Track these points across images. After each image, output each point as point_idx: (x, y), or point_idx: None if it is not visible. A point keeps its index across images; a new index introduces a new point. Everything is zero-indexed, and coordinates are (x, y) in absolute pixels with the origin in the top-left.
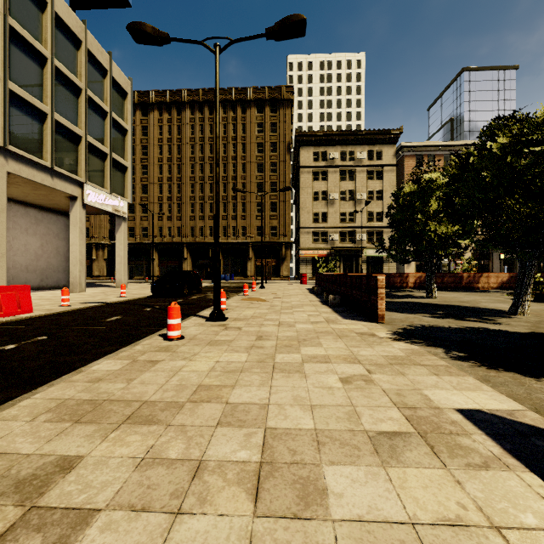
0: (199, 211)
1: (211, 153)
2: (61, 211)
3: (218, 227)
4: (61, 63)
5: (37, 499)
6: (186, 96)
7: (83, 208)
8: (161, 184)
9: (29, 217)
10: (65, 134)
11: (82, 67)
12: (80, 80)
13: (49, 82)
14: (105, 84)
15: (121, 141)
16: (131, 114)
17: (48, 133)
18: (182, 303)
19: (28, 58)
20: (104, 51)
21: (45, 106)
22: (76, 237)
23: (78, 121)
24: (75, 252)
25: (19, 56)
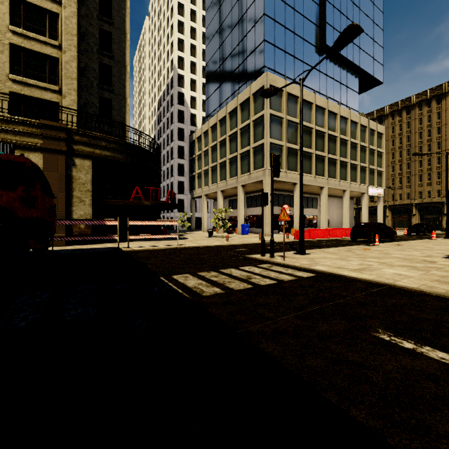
0: (426, 179)
1: (438, 134)
2: (351, 197)
3: (447, 210)
4: (361, 141)
5: (428, 242)
6: (414, 99)
7: (367, 197)
8: (393, 165)
9: (341, 202)
10: (362, 169)
11: (367, 137)
12: (366, 143)
13: (359, 152)
14: (374, 137)
15: (380, 159)
16: (385, 143)
17: (358, 172)
18: (426, 237)
19: (353, 148)
20: (374, 123)
21: (358, 162)
22: (364, 210)
23: (365, 160)
24: (364, 216)
25: (351, 149)
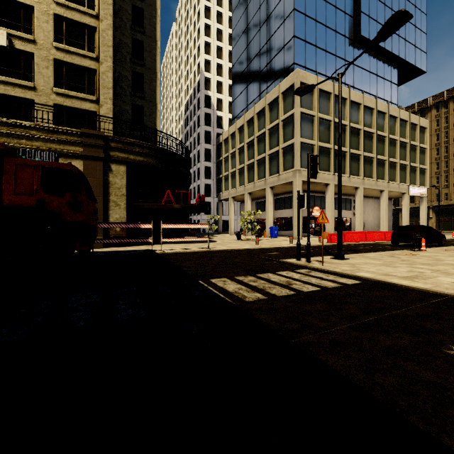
0: None
1: None
2: (388, 198)
3: None
4: (400, 137)
5: None
6: None
7: (408, 197)
8: (438, 162)
9: (377, 203)
10: (402, 167)
11: (408, 133)
12: (407, 139)
13: (398, 149)
14: (416, 132)
15: (423, 156)
16: (428, 138)
17: (397, 170)
18: None
19: (392, 144)
20: (416, 116)
21: (397, 160)
22: (405, 211)
23: (406, 158)
24: (404, 218)
25: (390, 146)
